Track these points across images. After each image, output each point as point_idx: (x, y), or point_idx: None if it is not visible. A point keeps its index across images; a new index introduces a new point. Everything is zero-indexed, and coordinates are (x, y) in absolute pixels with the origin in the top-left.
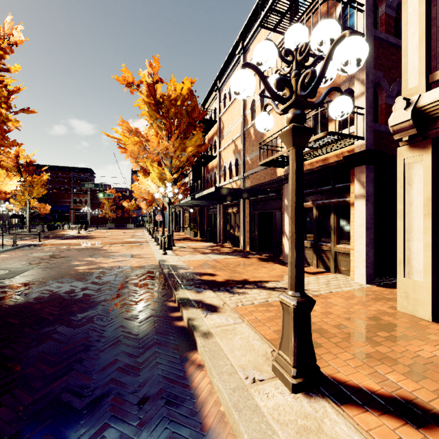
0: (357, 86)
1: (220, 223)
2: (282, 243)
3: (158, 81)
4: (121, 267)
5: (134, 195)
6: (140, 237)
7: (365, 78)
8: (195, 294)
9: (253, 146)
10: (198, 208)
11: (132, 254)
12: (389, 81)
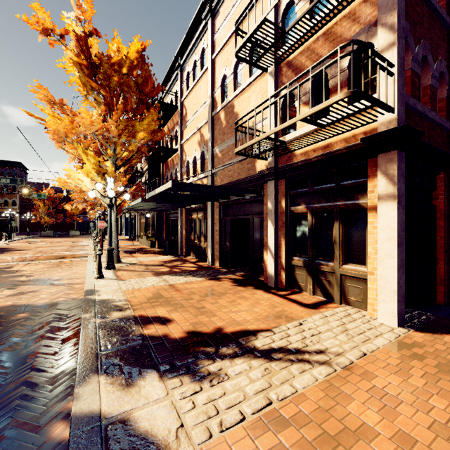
0: (383, 34)
1: (182, 231)
2: (262, 258)
3: (92, 33)
4: (12, 309)
5: (70, 195)
6: (81, 249)
7: (396, 21)
8: (120, 392)
9: (224, 134)
10: (156, 212)
11: (51, 279)
12: (414, 39)
